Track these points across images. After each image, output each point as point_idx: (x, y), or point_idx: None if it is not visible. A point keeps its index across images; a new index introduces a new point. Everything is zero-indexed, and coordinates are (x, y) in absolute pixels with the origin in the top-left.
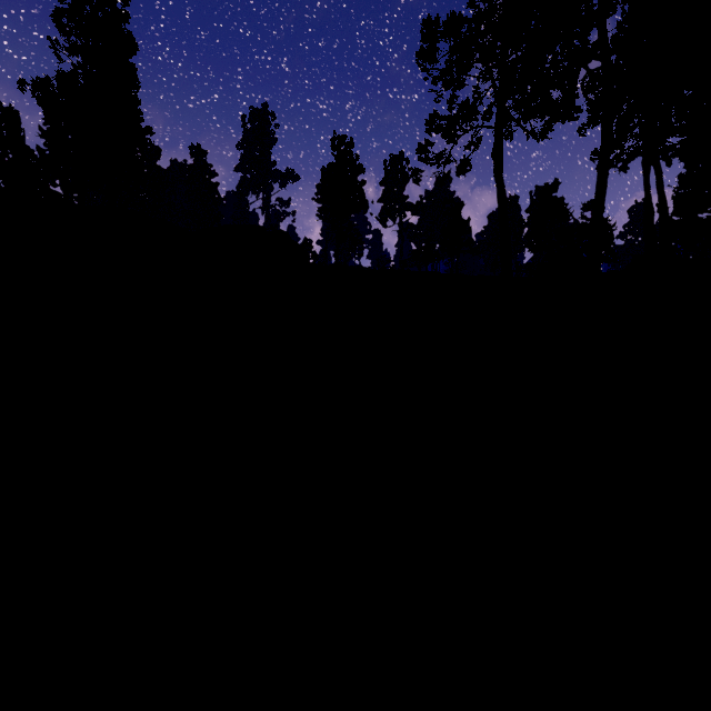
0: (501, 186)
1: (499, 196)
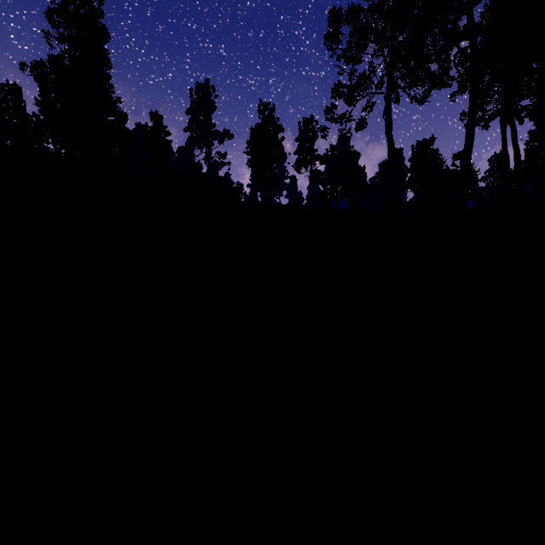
0: (391, 139)
1: (389, 147)
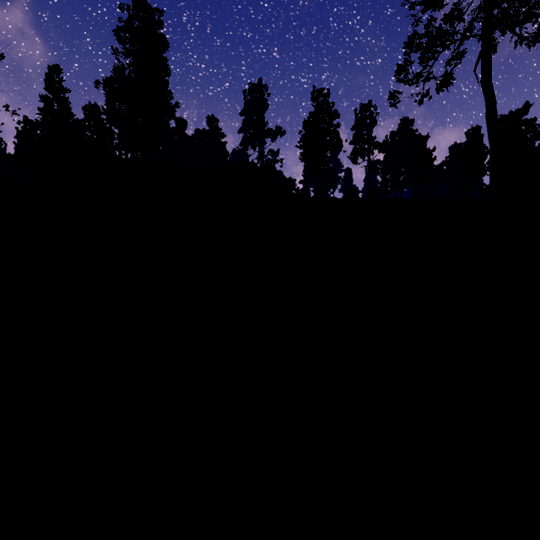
0: (490, 93)
1: (487, 104)
